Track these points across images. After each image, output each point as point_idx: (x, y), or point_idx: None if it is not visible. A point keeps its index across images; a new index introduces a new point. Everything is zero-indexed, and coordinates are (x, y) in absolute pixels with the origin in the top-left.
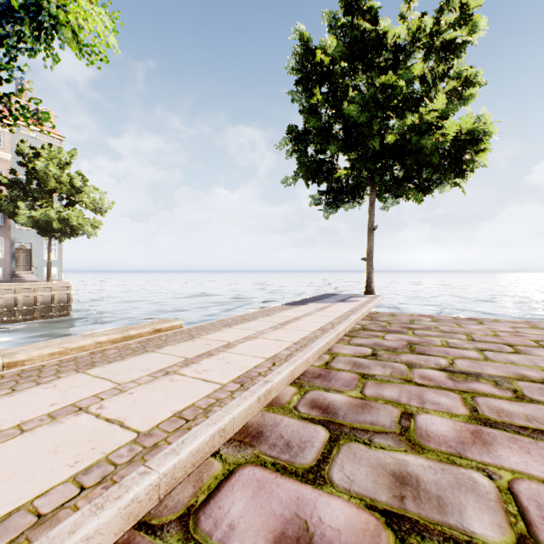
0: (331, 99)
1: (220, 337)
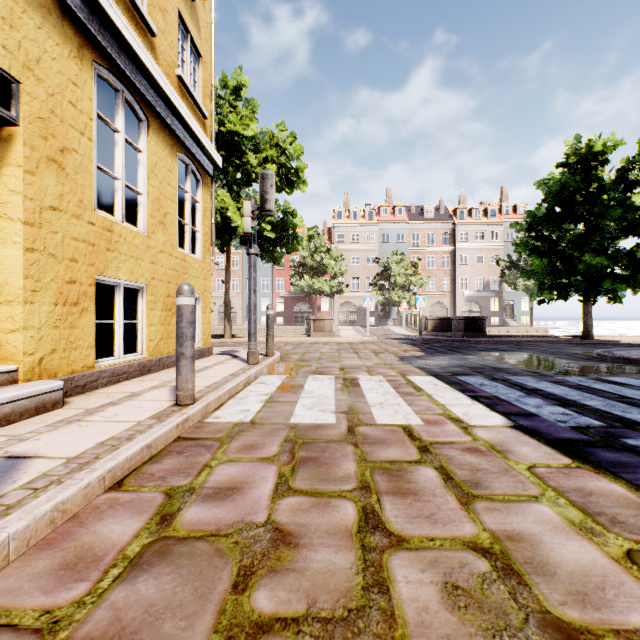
0: None
1: None
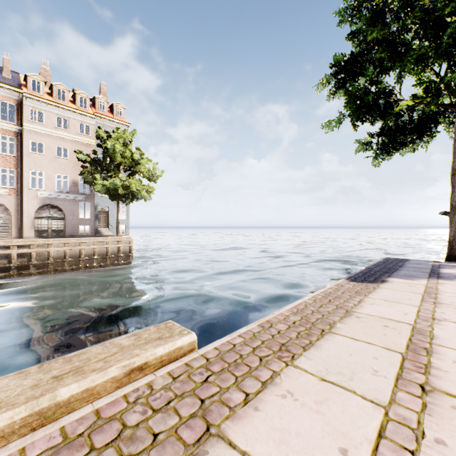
0: (396, 5)
1: (286, 454)
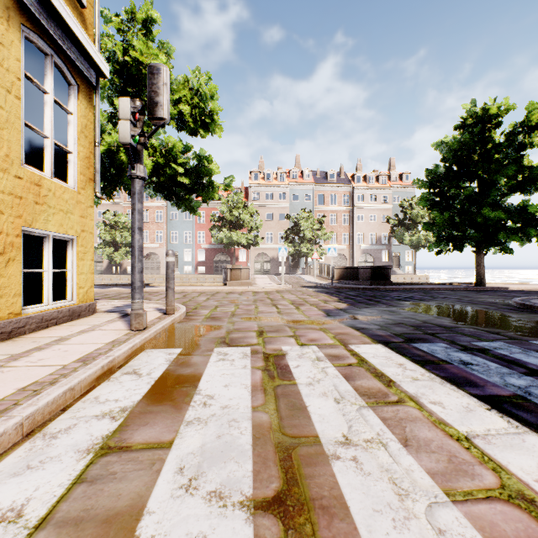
0: None
1: None
